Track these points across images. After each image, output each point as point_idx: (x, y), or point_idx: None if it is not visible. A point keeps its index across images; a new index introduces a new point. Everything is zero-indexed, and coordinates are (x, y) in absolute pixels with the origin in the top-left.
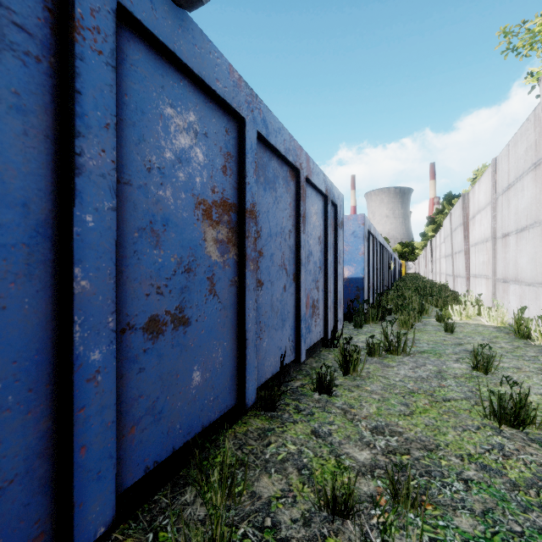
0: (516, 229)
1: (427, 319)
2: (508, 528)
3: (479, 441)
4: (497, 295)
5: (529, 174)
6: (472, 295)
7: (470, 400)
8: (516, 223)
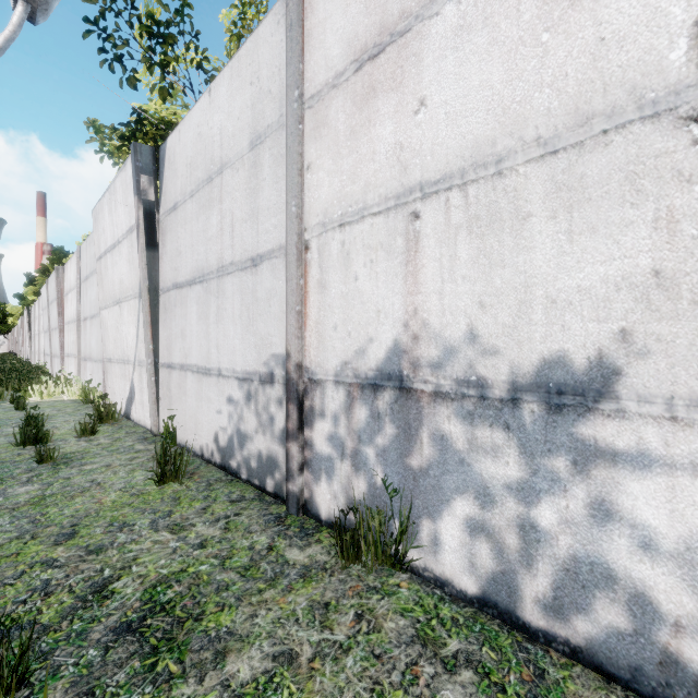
0: (91, 315)
1: (0, 404)
2: (3, 472)
3: (6, 455)
4: (82, 373)
5: (96, 274)
6: (66, 375)
7: (12, 443)
8: (91, 311)
